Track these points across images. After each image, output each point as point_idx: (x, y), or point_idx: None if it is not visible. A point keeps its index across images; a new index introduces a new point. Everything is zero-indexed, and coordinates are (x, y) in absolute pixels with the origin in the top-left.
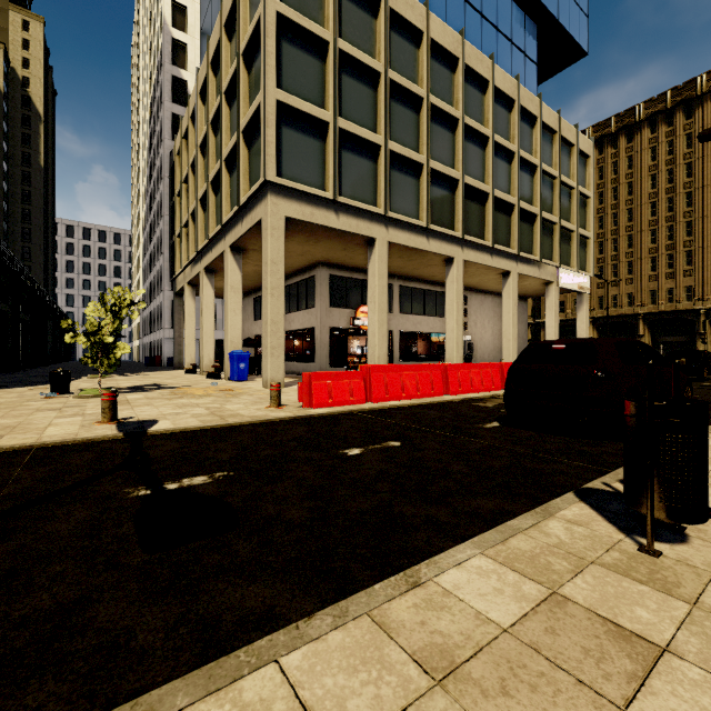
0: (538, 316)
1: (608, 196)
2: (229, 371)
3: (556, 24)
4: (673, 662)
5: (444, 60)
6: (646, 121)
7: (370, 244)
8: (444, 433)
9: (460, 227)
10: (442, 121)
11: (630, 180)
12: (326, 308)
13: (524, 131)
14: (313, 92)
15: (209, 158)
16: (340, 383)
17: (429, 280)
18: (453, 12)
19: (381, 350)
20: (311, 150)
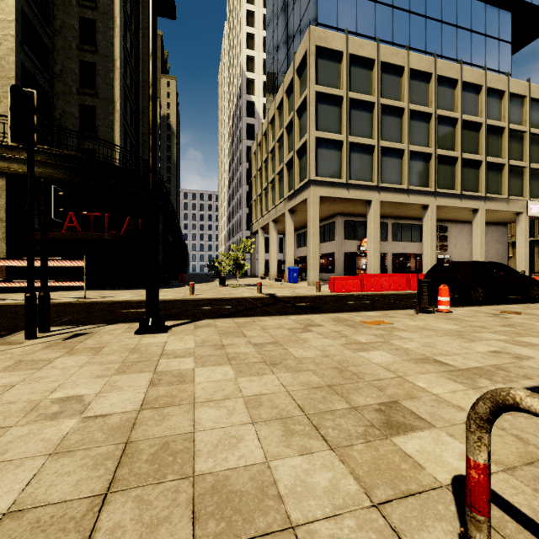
0: (533, 234)
1: None
2: (287, 278)
3: (530, 7)
4: (397, 318)
5: (421, 77)
6: None
7: (368, 204)
8: (391, 301)
9: (433, 184)
10: (419, 117)
11: None
12: (341, 240)
13: (492, 104)
14: (334, 126)
15: (275, 161)
16: (348, 282)
17: (415, 217)
18: (432, 34)
19: (375, 266)
20: (333, 157)
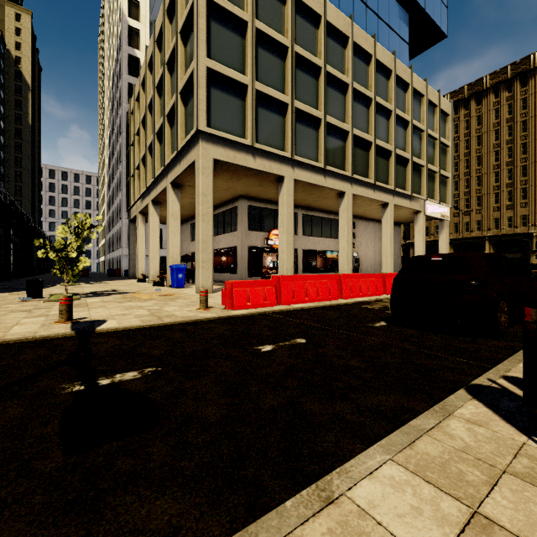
0: (408, 238)
1: (462, 146)
2: (170, 280)
3: (423, 13)
4: None
5: (338, 38)
6: (491, 89)
7: (280, 181)
8: (342, 331)
9: (350, 168)
10: (336, 86)
11: (479, 134)
12: (245, 231)
13: (399, 95)
14: (235, 61)
15: (155, 115)
16: (256, 290)
17: (325, 210)
18: (344, 2)
19: (288, 264)
20: (234, 107)
